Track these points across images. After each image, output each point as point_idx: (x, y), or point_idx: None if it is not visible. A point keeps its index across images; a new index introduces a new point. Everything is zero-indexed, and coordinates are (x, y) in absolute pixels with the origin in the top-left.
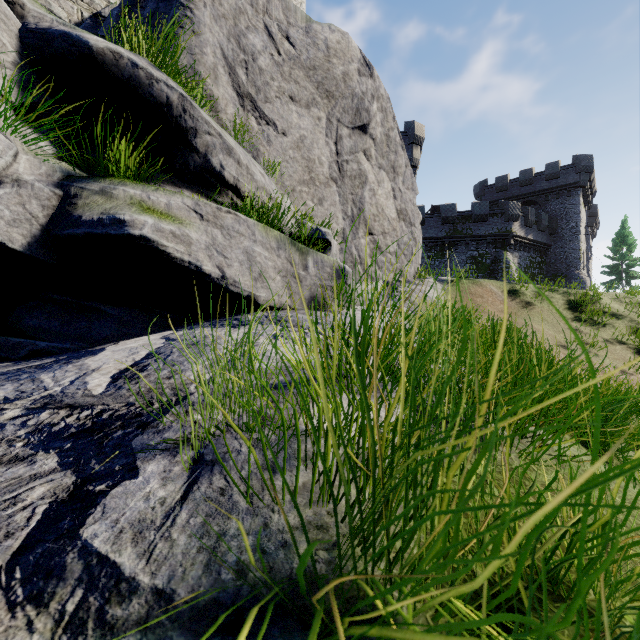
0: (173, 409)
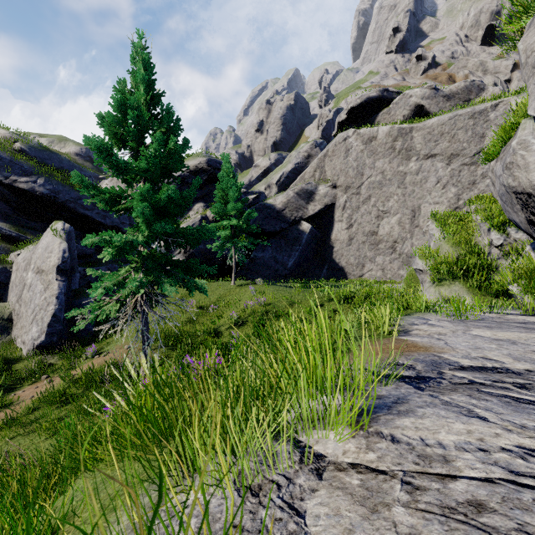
0: (411, 386)
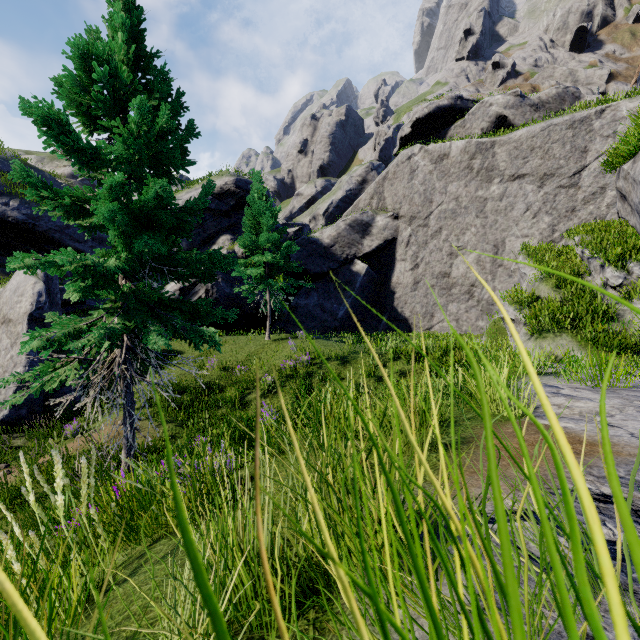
0: None
